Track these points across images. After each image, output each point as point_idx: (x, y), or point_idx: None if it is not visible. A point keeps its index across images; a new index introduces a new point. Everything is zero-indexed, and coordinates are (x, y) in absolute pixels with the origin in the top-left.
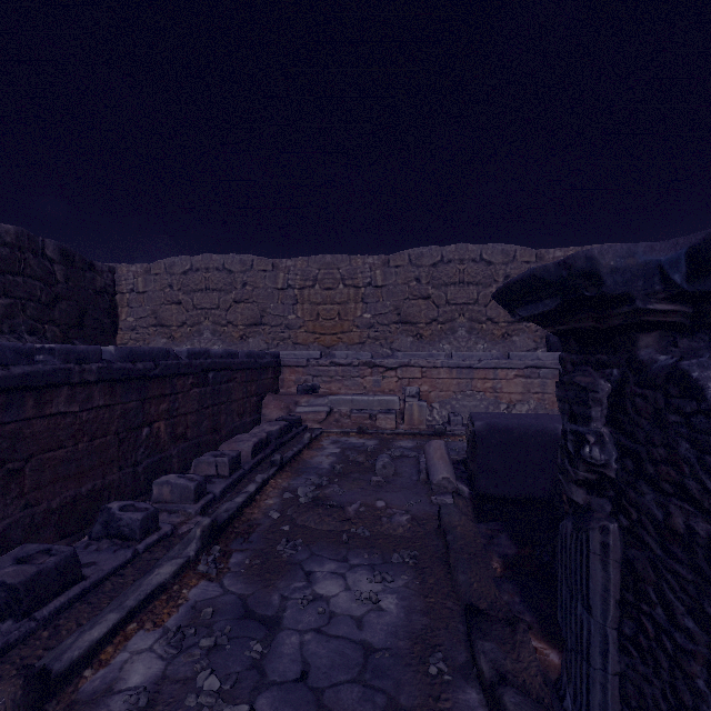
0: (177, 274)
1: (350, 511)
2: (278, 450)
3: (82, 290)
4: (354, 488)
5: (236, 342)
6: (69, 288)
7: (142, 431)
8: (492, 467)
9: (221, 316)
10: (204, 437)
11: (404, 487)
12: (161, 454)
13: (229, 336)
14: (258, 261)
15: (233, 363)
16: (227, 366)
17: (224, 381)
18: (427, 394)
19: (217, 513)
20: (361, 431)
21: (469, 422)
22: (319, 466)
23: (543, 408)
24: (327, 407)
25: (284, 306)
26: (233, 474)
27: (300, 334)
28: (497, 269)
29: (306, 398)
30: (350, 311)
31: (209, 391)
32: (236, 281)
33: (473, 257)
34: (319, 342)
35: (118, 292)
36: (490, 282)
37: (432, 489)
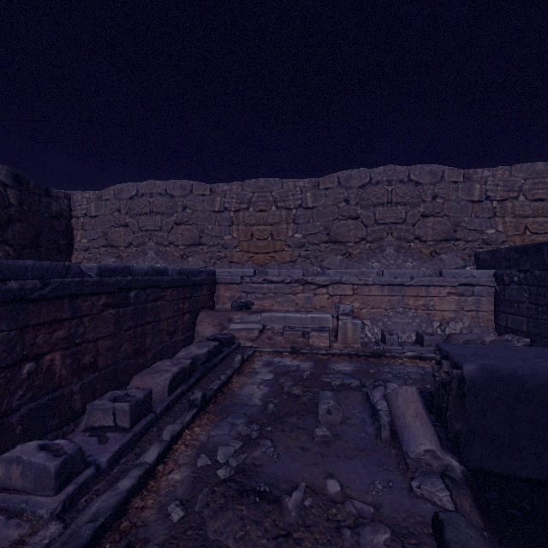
0: (124, 200)
1: (290, 508)
2: (205, 377)
3: (37, 213)
4: (293, 447)
5: (176, 261)
6: (23, 211)
7: (22, 368)
8: (492, 430)
9: (163, 236)
10: (123, 362)
11: (360, 447)
12: (54, 393)
13: (170, 255)
14: (197, 186)
15: (161, 281)
16: (153, 283)
17: (151, 300)
18: (358, 311)
19: (75, 527)
20: (295, 351)
21: (439, 357)
22: (249, 401)
23: (478, 326)
24: (259, 324)
25: (221, 227)
26: (137, 424)
27: (235, 254)
28: (425, 189)
29: (239, 314)
30: (282, 231)
31: (130, 311)
32: (176, 205)
33: (401, 178)
34: (253, 261)
35: (73, 216)
36: (418, 202)
37: (407, 463)
